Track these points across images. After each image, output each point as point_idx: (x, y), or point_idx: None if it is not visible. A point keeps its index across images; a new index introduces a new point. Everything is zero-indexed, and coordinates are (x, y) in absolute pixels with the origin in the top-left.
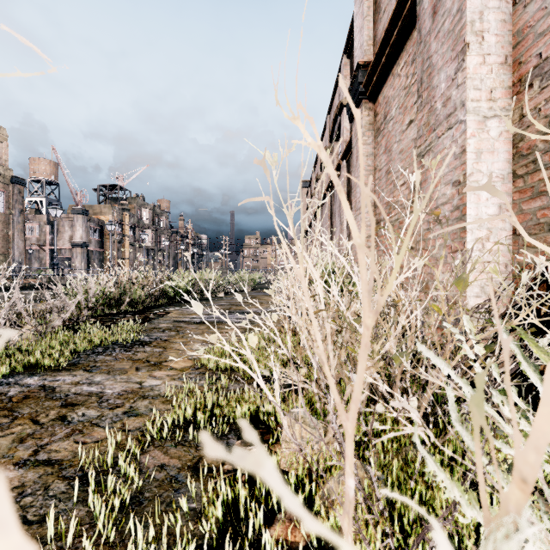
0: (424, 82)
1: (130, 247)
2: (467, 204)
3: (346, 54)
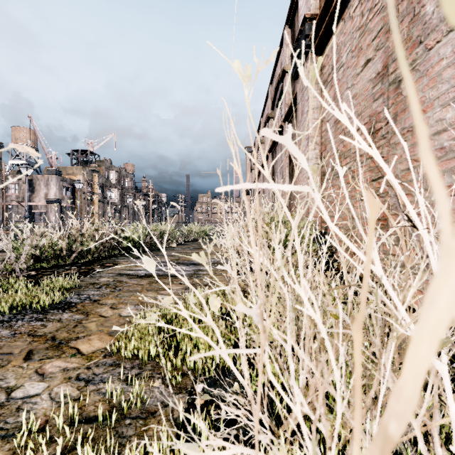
0: None
1: (99, 203)
2: None
3: (288, 24)
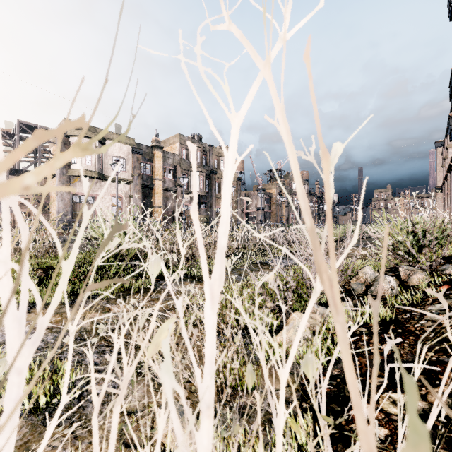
0: None
1: (285, 208)
2: None
3: None
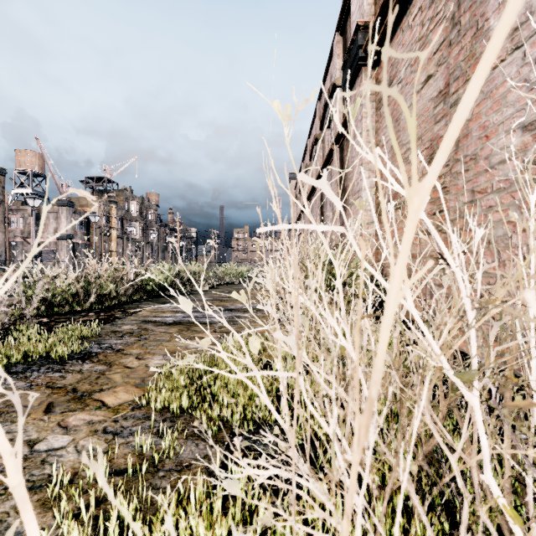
0: (465, 1)
1: (117, 239)
2: None
3: (339, 31)
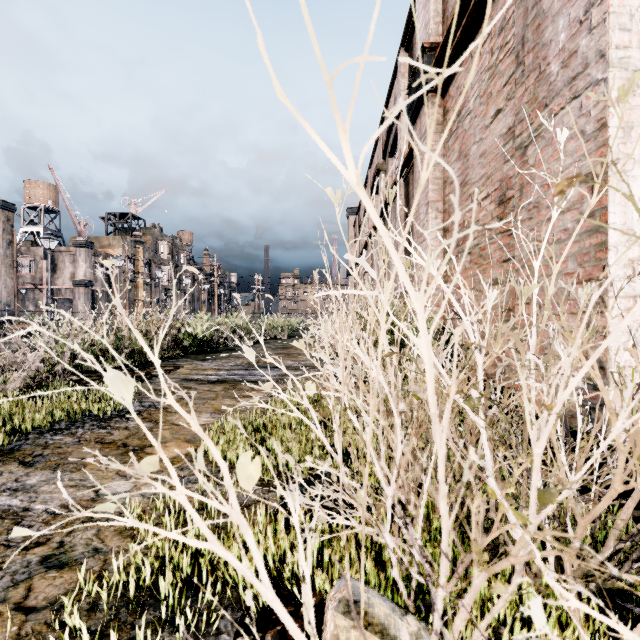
0: (529, 41)
1: (144, 286)
2: (610, 208)
3: (404, 46)
